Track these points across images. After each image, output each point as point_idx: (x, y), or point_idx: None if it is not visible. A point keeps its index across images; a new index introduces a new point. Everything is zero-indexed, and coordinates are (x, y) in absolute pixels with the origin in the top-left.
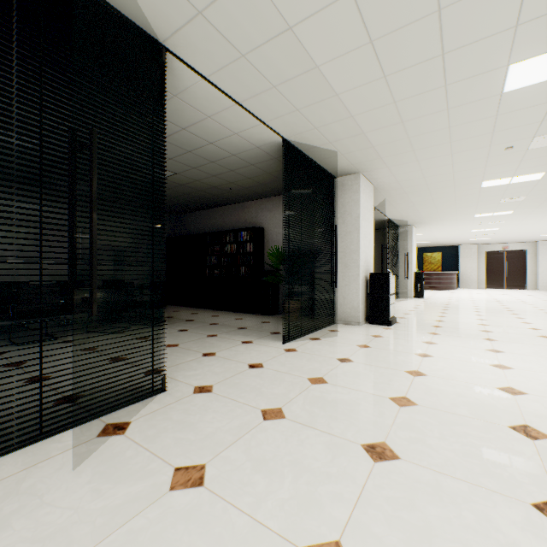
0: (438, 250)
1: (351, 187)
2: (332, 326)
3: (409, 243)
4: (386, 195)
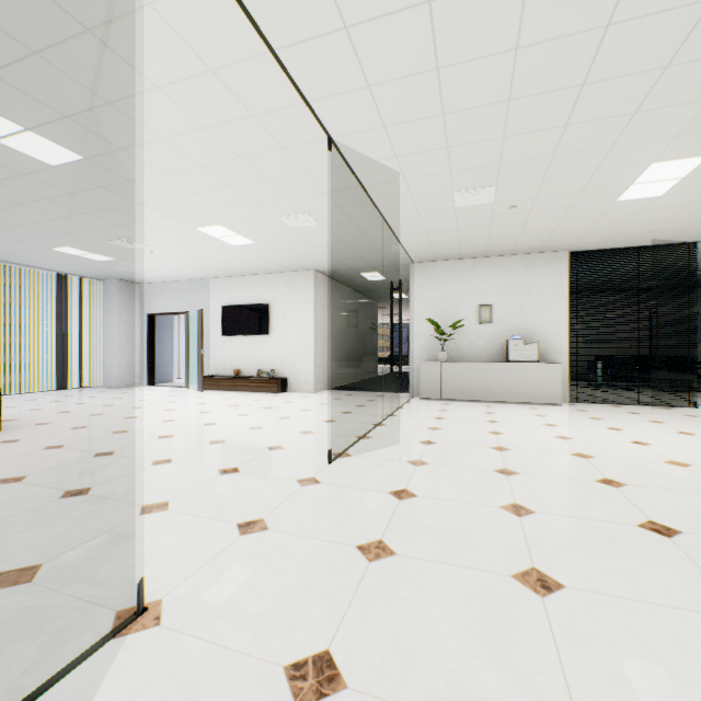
0: None
1: None
2: None
3: None
4: None
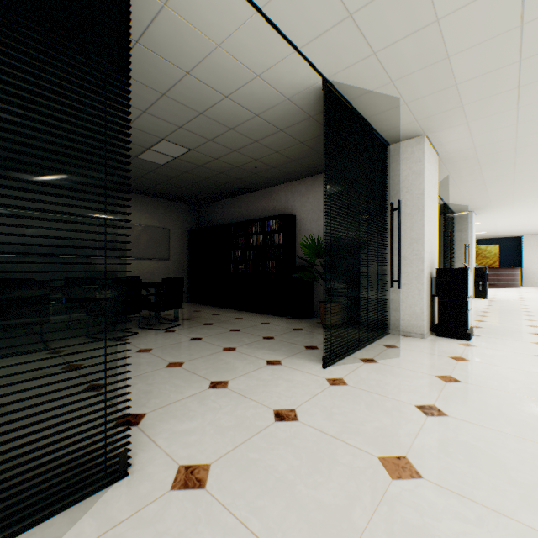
0: (495, 242)
1: (411, 155)
2: (387, 339)
3: (468, 232)
4: (451, 169)
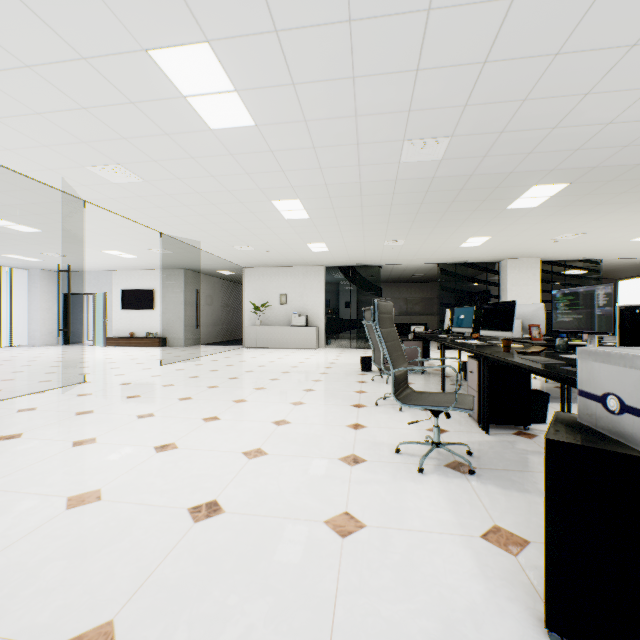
0: None
1: (504, 267)
2: None
3: None
4: (574, 256)
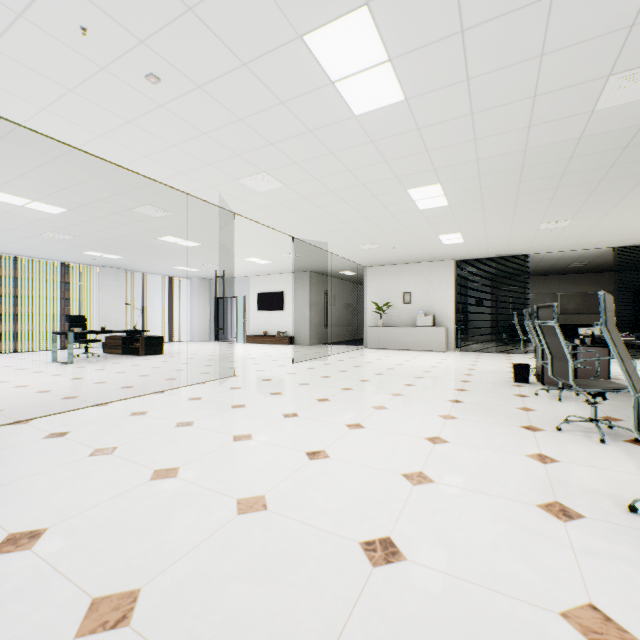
0: None
1: None
2: None
3: None
4: None
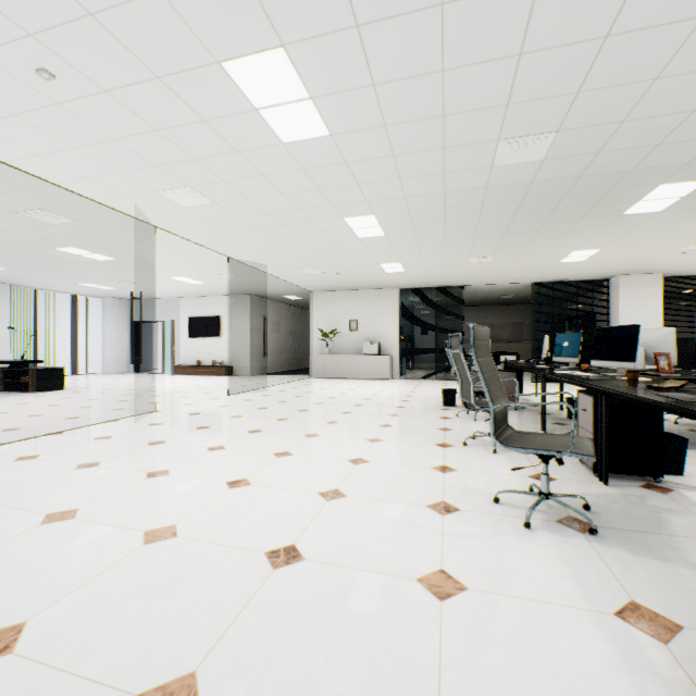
0: None
1: (615, 286)
2: None
3: None
4: None
